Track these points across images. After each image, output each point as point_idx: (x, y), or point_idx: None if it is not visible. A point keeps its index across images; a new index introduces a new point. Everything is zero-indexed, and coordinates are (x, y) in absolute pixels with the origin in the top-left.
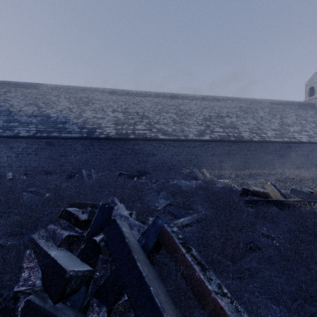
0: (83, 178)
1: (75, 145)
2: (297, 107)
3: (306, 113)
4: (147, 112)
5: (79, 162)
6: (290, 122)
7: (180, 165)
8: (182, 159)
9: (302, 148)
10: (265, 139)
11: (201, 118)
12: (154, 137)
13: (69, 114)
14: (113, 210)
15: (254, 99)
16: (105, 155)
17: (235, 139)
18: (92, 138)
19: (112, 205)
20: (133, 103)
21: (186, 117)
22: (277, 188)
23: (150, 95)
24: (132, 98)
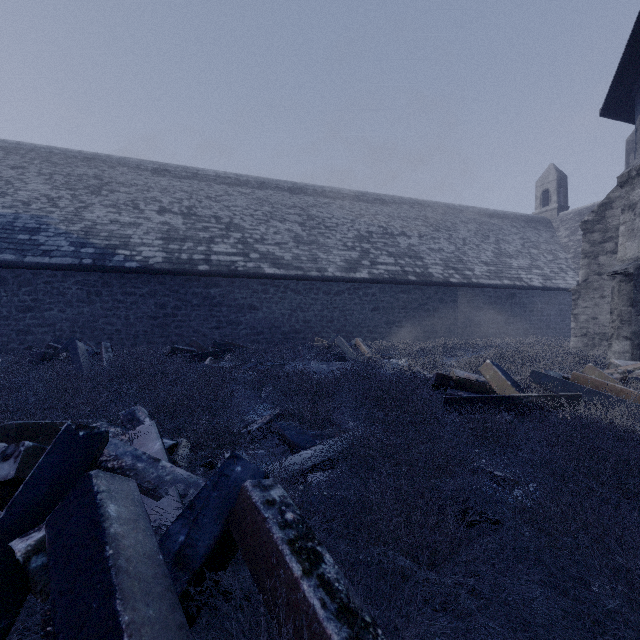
0: (78, 360)
1: (61, 285)
2: (524, 225)
3: (538, 235)
4: (239, 218)
5: (74, 324)
6: (511, 250)
7: (308, 330)
8: (312, 319)
9: (533, 298)
10: (470, 281)
11: (352, 236)
12: (254, 271)
13: (49, 212)
14: (102, 445)
15: (450, 205)
16: (140, 308)
17: (416, 280)
18: (106, 268)
19: (102, 429)
20: (208, 197)
21: (322, 231)
22: (504, 373)
23: (246, 183)
24: (207, 187)
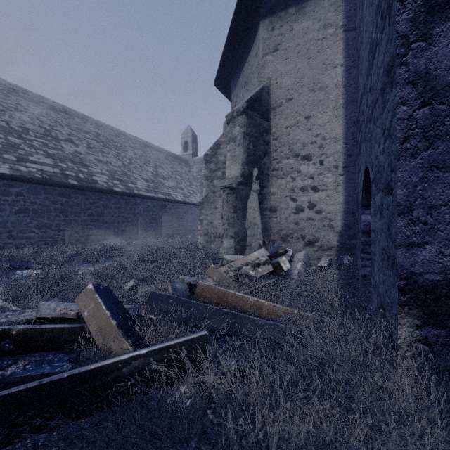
0: None
1: None
2: (173, 160)
3: (182, 168)
4: None
5: None
6: (165, 174)
7: None
8: None
9: (178, 209)
10: (133, 192)
11: None
12: None
13: None
14: None
15: (122, 131)
16: None
17: (78, 184)
18: None
19: None
20: None
21: None
22: (112, 302)
23: None
24: None
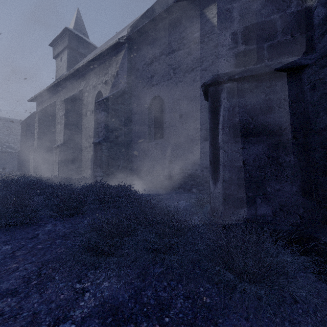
0: None
1: None
2: None
3: None
4: None
5: None
6: None
7: None
8: None
9: None
10: None
11: None
12: (5, 151)
13: None
14: None
15: None
16: None
17: None
18: None
19: None
20: None
21: None
22: None
23: (0, 119)
24: None
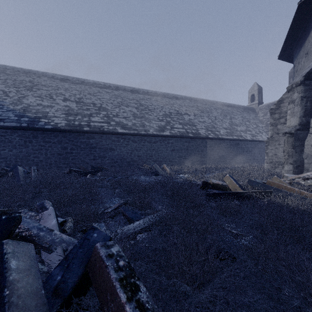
0: (18, 176)
1: (10, 137)
2: (243, 110)
3: (249, 115)
4: (105, 104)
5: (17, 157)
6: (237, 122)
7: (140, 160)
8: (142, 155)
9: (247, 145)
10: (218, 137)
11: (161, 114)
12: (113, 131)
13: (3, 99)
14: (16, 223)
15: (209, 100)
16: (53, 149)
17: (193, 136)
18: (34, 128)
19: (17, 214)
20: (89, 93)
21: (147, 112)
22: (235, 180)
23: (109, 87)
24: (89, 88)
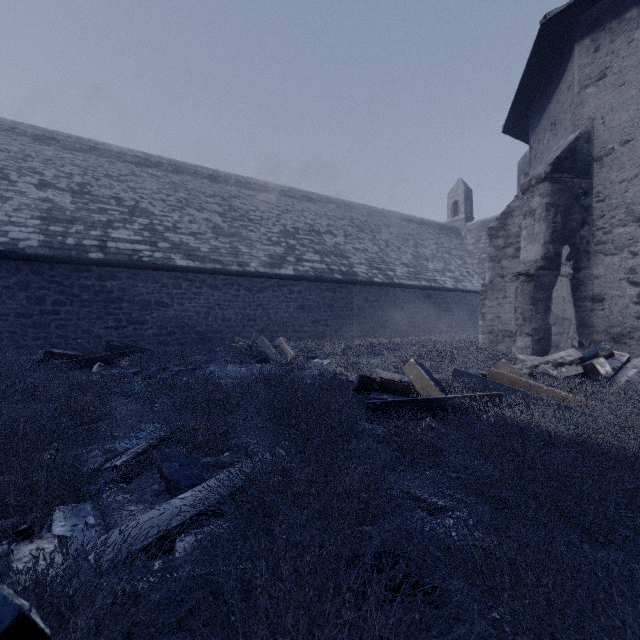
0: None
1: None
2: (438, 231)
3: (450, 242)
4: (147, 202)
5: None
6: (428, 253)
7: (228, 330)
8: (233, 317)
9: (447, 299)
10: (393, 281)
11: (277, 231)
12: (163, 263)
13: None
14: None
15: (374, 208)
16: (4, 303)
17: (342, 278)
18: None
19: None
20: (108, 175)
21: (245, 224)
22: (427, 372)
23: (158, 164)
24: (108, 164)
